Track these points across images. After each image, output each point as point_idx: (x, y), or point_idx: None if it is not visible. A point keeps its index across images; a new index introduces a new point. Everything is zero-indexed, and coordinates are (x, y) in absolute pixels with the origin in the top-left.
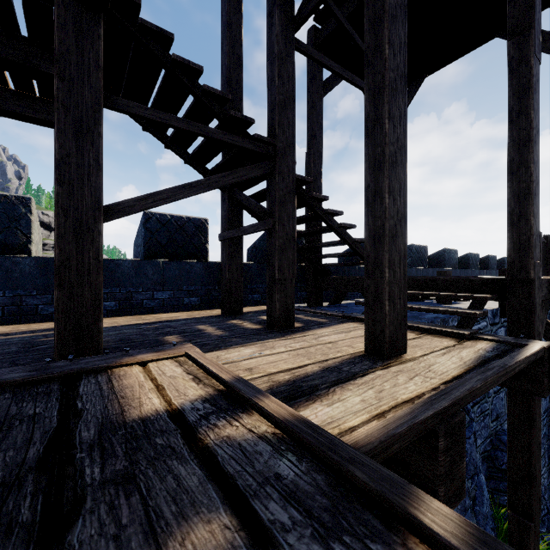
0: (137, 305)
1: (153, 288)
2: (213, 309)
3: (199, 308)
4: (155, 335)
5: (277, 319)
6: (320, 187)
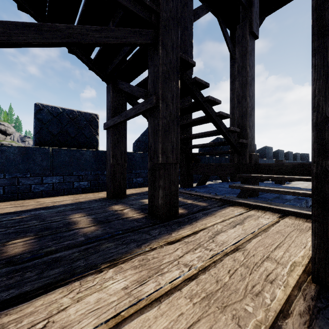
0: (25, 190)
1: (42, 173)
2: (101, 192)
3: (89, 191)
4: (1, 237)
5: (160, 208)
6: None
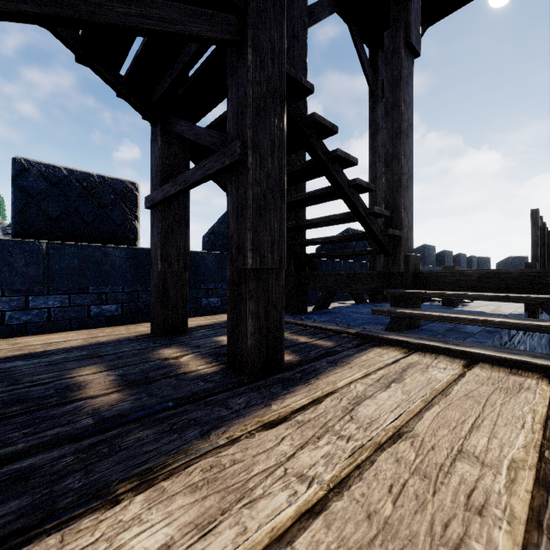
0: None
1: (26, 289)
2: (143, 323)
3: (120, 322)
4: None
5: (249, 353)
6: (303, 149)
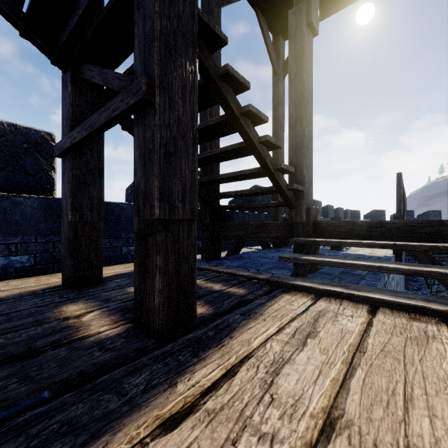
0: None
1: None
2: (57, 273)
3: (32, 273)
4: None
5: (156, 313)
6: (217, 113)
